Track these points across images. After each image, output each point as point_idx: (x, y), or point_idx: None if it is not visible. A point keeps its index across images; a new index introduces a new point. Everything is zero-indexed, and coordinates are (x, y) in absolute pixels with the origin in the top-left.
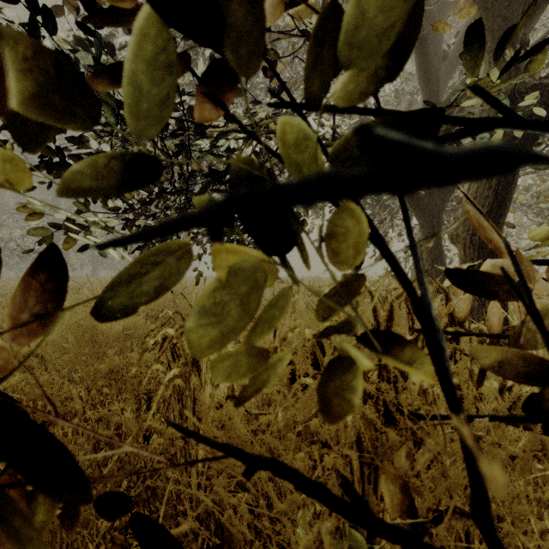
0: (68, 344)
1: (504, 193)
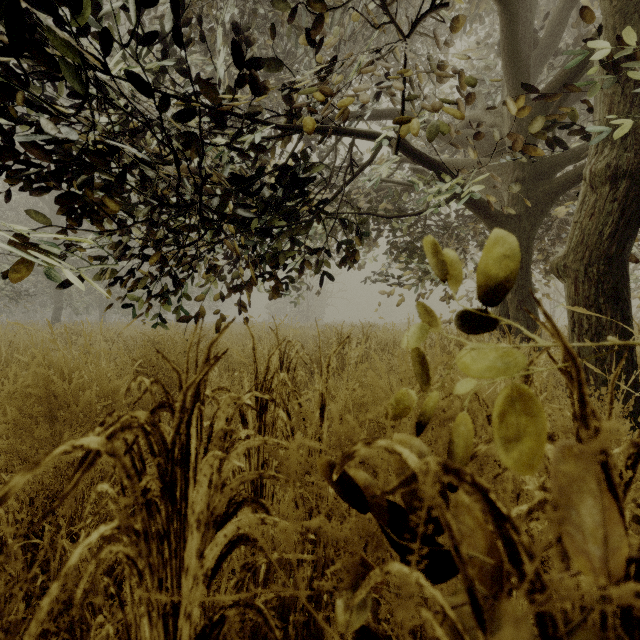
0: (5, 424)
1: (635, 207)
